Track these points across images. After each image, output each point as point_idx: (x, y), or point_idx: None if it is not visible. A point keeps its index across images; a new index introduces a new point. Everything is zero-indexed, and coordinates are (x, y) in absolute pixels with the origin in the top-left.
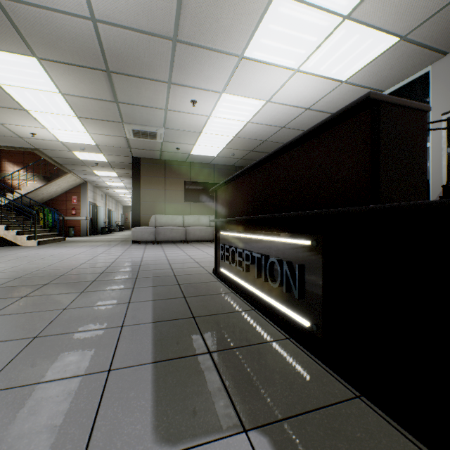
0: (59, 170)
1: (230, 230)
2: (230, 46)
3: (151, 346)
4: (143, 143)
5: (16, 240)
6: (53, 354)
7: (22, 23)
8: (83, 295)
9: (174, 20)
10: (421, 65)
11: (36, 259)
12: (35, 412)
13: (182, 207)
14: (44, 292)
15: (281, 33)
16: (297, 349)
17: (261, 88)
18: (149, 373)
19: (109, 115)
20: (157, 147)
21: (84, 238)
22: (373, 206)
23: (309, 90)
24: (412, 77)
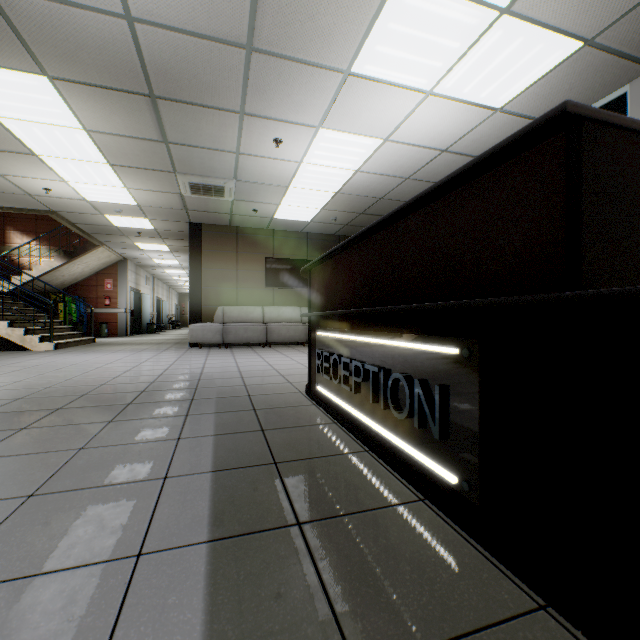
0: (86, 242)
1: (332, 330)
2: (330, 56)
3: (208, 513)
4: (206, 203)
5: (24, 343)
6: (54, 524)
7: (25, 24)
8: (111, 427)
9: (248, 18)
10: (614, 84)
11: (49, 370)
12: (11, 632)
13: (261, 295)
14: (54, 421)
15: (407, 36)
16: (437, 518)
17: (376, 121)
18: (202, 559)
19: (155, 162)
20: (226, 208)
21: (122, 339)
22: (573, 293)
23: (447, 122)
24: (600, 102)
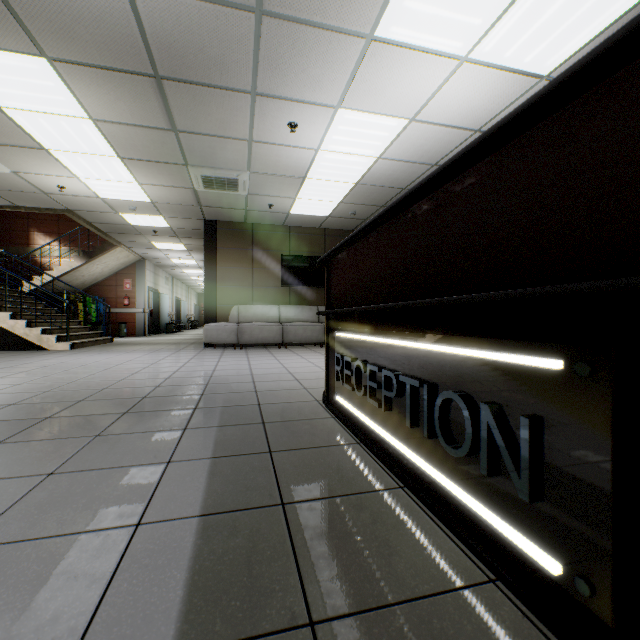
0: (104, 242)
1: (354, 330)
2: (351, 17)
3: (181, 594)
4: (219, 198)
5: (41, 342)
6: None
7: None
8: (95, 443)
9: None
10: None
11: (57, 371)
12: None
13: (277, 294)
14: (36, 434)
15: None
16: (525, 622)
17: (401, 97)
18: None
19: (165, 153)
20: (240, 203)
21: (140, 339)
22: None
23: (483, 96)
24: None
